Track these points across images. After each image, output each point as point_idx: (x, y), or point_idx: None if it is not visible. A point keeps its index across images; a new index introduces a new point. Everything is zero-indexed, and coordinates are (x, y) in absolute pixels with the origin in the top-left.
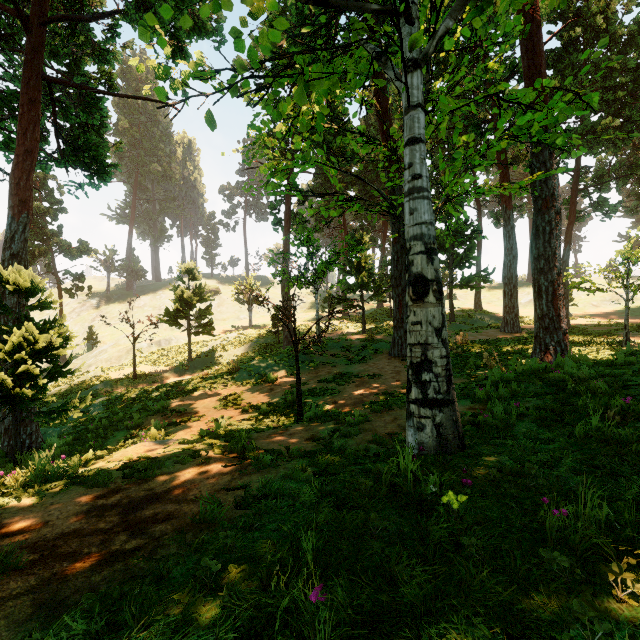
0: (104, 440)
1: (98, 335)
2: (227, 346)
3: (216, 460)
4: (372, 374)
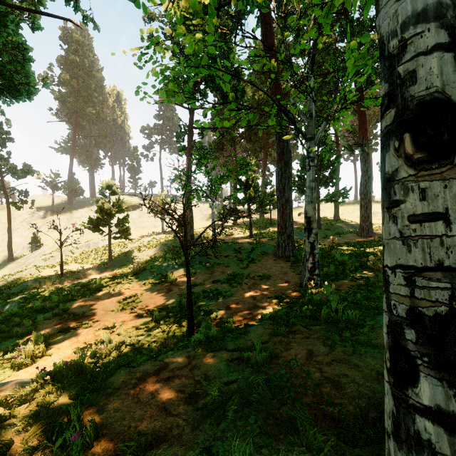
0: None
1: (42, 239)
2: (142, 248)
3: None
4: (262, 275)
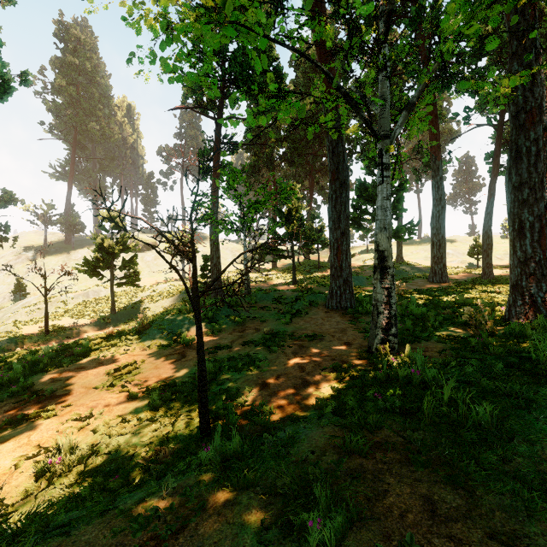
0: None
1: (29, 287)
2: (155, 297)
3: None
4: (312, 334)
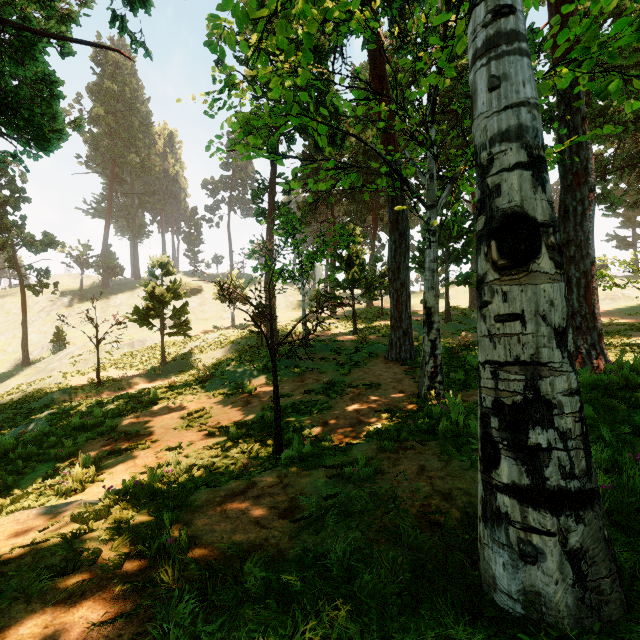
0: (20, 477)
1: (68, 336)
2: (206, 348)
3: (98, 588)
4: (369, 383)
